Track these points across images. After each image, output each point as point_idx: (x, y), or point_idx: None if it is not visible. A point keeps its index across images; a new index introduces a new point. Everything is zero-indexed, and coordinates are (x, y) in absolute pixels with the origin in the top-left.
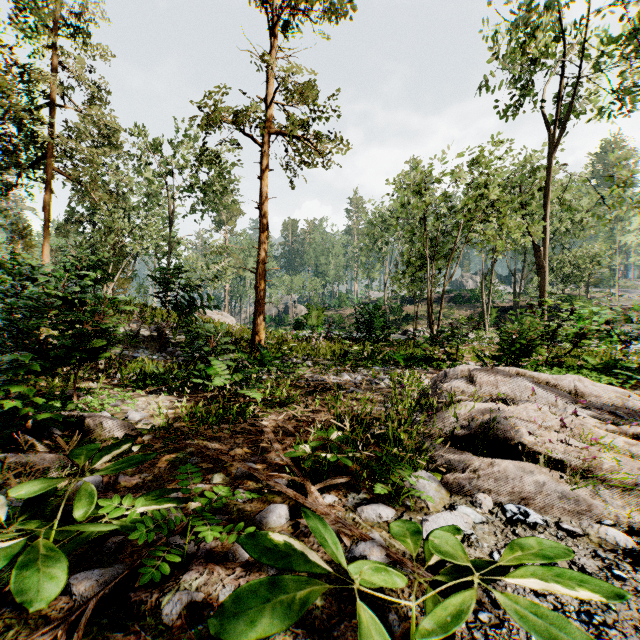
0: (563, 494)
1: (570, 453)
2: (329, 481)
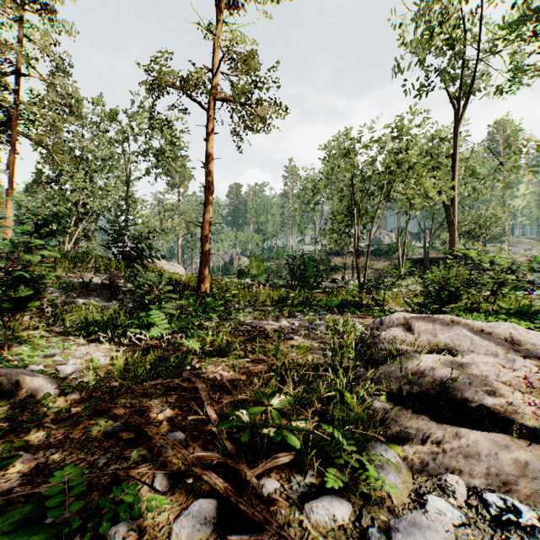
0: None
1: None
2: (269, 462)
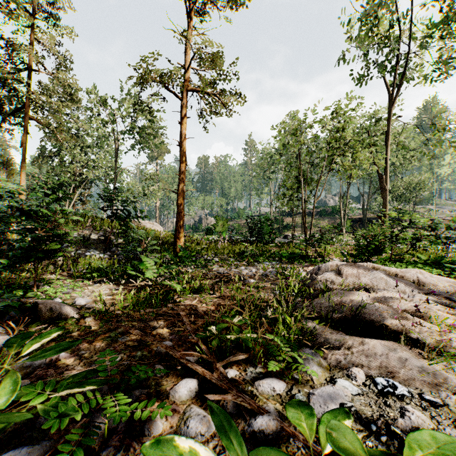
0: (422, 369)
1: (424, 333)
2: (231, 358)
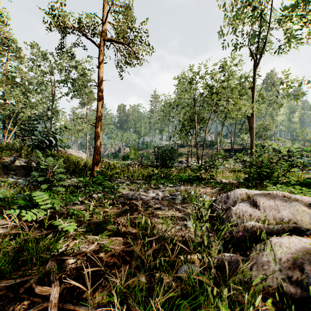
0: None
1: None
2: None
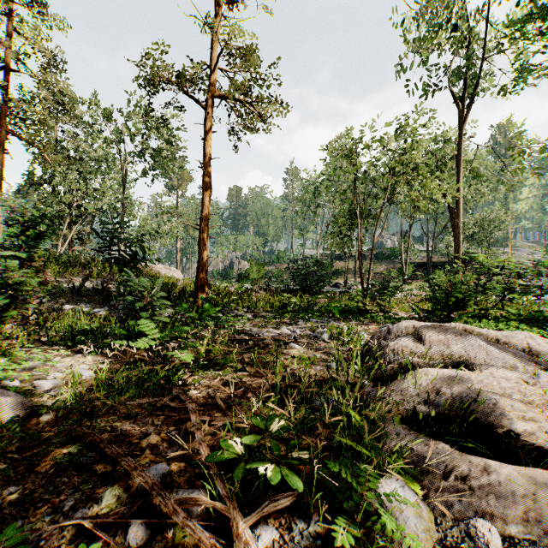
0: None
1: None
2: (266, 507)
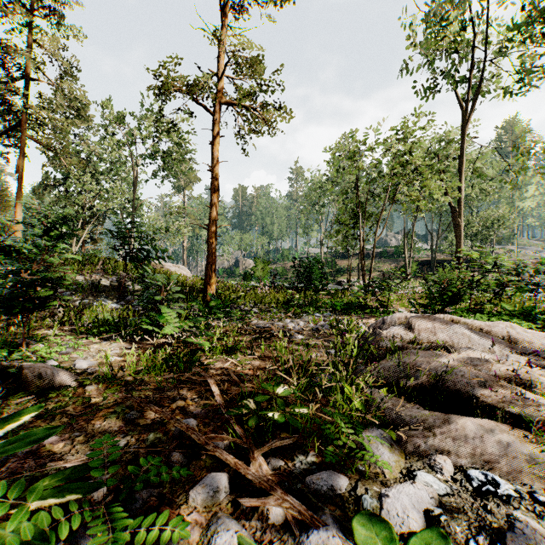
0: (531, 457)
1: (528, 407)
2: (274, 443)
